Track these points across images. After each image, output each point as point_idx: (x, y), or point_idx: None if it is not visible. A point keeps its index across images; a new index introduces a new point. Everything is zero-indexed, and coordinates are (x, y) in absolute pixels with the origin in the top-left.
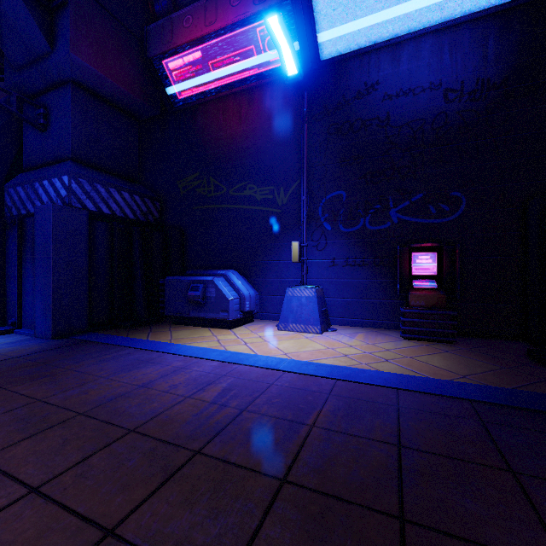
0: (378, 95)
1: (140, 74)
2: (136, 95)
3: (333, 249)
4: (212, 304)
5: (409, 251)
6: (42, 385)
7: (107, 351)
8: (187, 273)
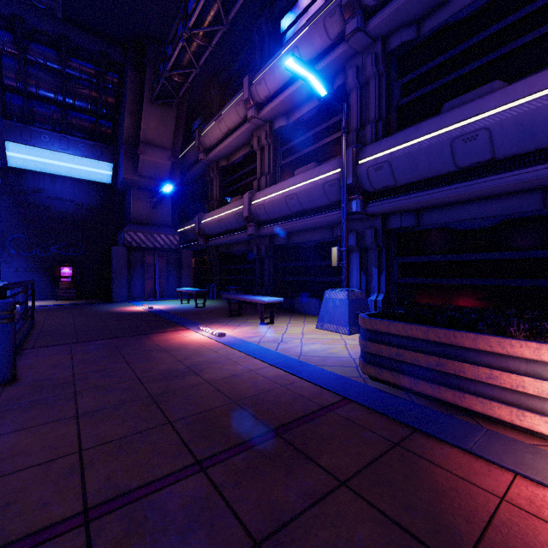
0: (44, 195)
1: None
2: None
3: (17, 263)
4: None
5: (60, 266)
6: None
7: None
8: None
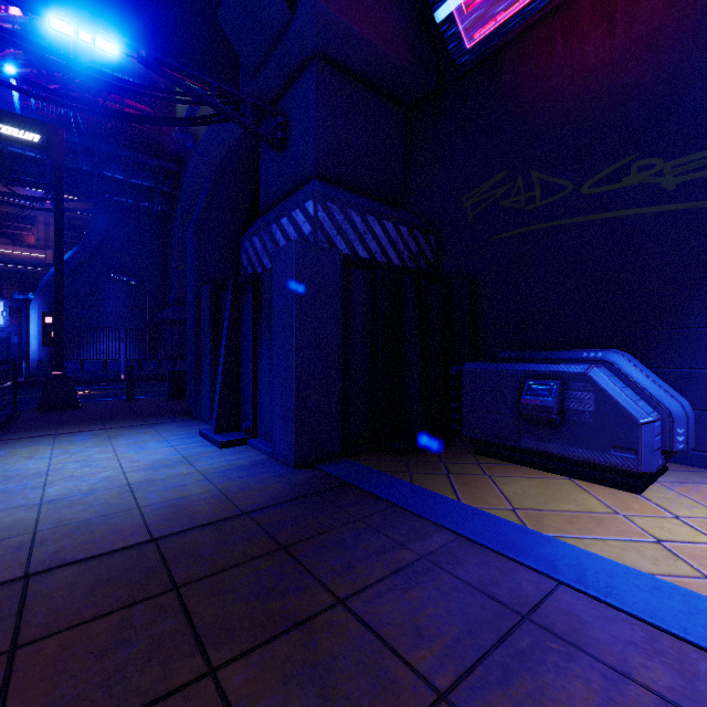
0: None
1: (407, 23)
2: (403, 58)
3: None
4: (585, 427)
5: None
6: (289, 682)
7: (394, 528)
8: (501, 356)
